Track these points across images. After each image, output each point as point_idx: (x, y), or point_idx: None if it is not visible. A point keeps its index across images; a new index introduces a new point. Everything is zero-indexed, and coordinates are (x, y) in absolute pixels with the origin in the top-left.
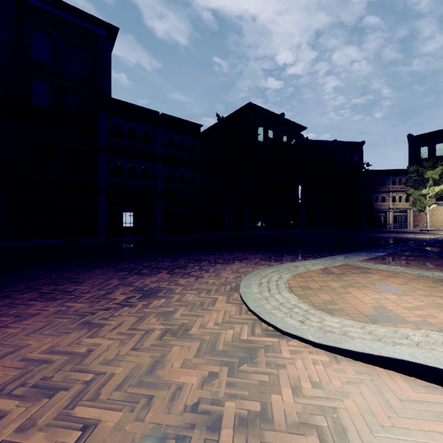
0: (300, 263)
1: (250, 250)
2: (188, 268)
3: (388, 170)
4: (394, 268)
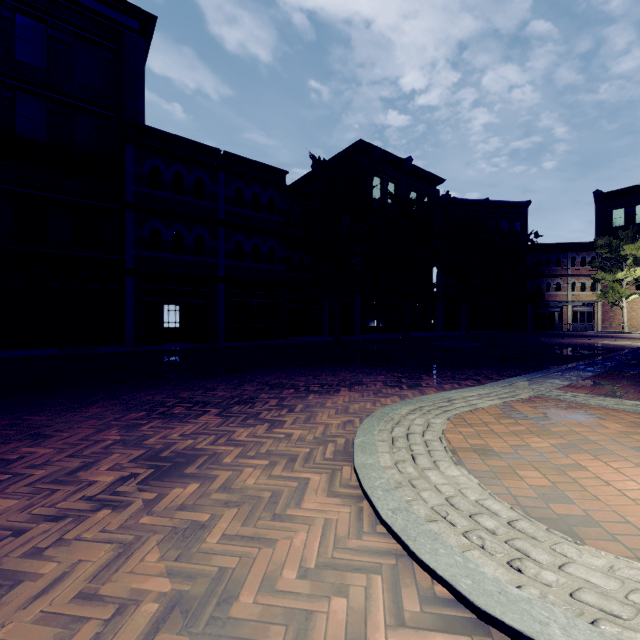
0: (456, 393)
1: (364, 366)
2: (258, 402)
3: (565, 244)
4: (632, 406)
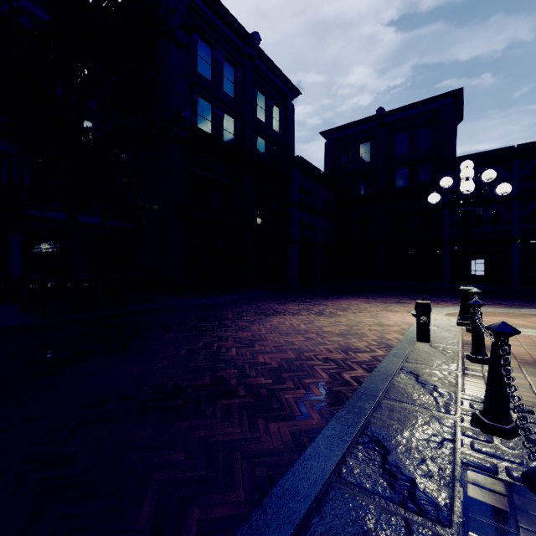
0: None
1: None
2: (448, 302)
3: None
4: None
